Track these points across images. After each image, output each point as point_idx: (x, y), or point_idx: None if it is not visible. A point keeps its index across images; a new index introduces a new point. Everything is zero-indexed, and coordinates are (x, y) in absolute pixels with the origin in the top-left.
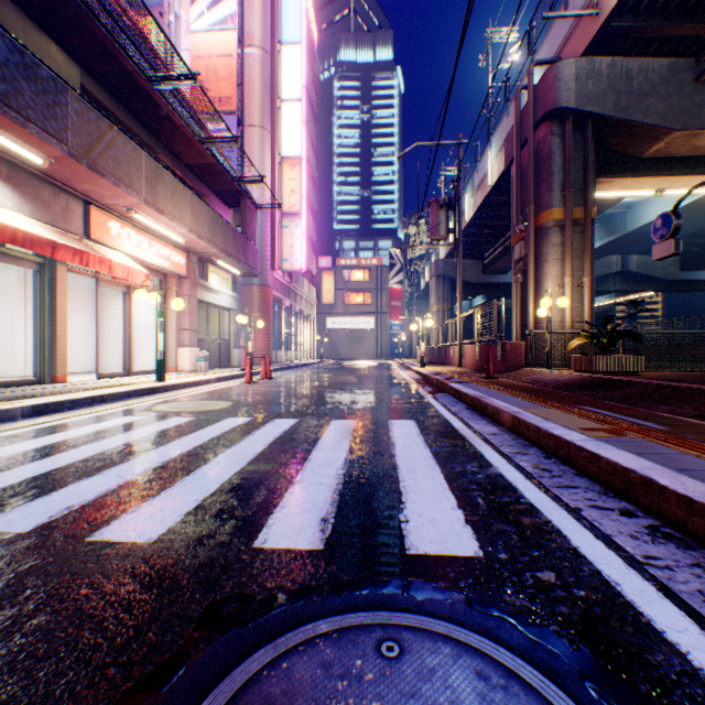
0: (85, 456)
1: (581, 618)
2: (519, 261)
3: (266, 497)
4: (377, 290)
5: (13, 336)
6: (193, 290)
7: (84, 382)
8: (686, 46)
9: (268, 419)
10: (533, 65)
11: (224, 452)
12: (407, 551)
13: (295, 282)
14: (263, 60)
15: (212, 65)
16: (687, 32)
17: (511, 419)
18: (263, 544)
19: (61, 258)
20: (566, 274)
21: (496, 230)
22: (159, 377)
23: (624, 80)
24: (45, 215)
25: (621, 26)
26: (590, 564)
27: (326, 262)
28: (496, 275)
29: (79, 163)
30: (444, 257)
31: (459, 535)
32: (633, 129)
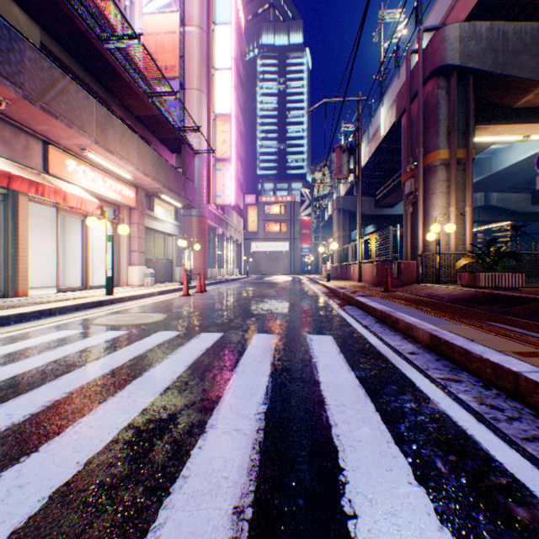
0: None
1: None
2: (409, 195)
3: (166, 457)
4: (290, 221)
5: None
6: (141, 219)
7: (42, 296)
8: None
9: (194, 333)
10: (422, 31)
11: (139, 376)
12: None
13: (226, 214)
14: (201, 36)
15: (159, 40)
16: None
17: (429, 337)
18: None
19: (17, 188)
20: (451, 205)
21: (386, 173)
22: (107, 291)
23: (500, 41)
24: (6, 151)
25: None
26: None
27: (251, 199)
28: (385, 209)
29: (33, 105)
30: (344, 194)
31: None
32: (508, 82)
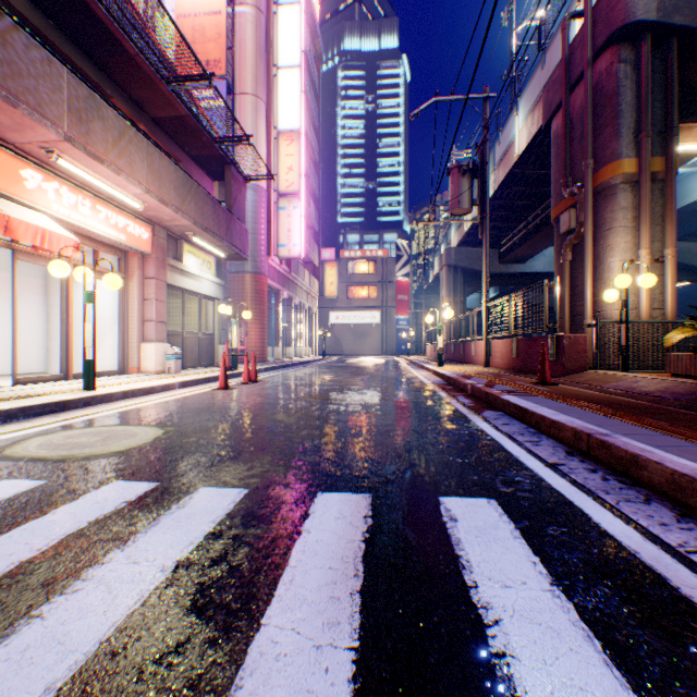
0: None
1: None
2: (566, 235)
3: None
4: (382, 283)
5: None
6: (160, 272)
7: None
8: None
9: (182, 489)
10: None
11: None
12: None
13: (295, 272)
14: (257, 19)
15: (198, 24)
16: None
17: None
18: None
19: None
20: (642, 245)
21: (517, 213)
22: (86, 384)
23: None
24: None
25: None
26: None
27: (329, 254)
28: (513, 265)
29: None
30: (456, 245)
31: None
32: None
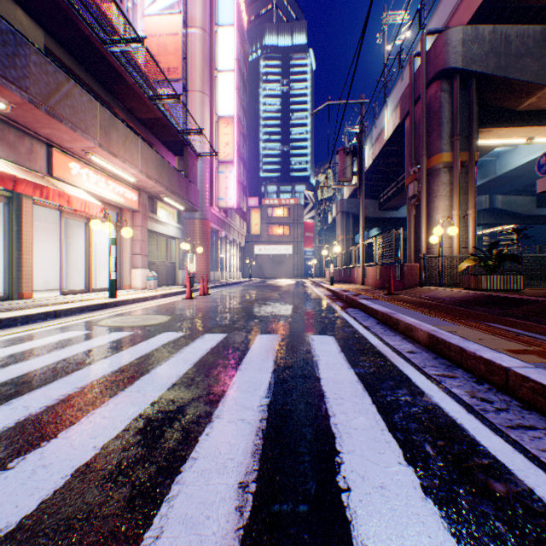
0: (5, 379)
1: None
2: (412, 198)
3: (176, 442)
4: (294, 223)
5: None
6: (144, 221)
7: (46, 298)
8: None
9: (198, 334)
10: (425, 34)
11: (147, 373)
12: None
13: (229, 217)
14: (203, 38)
15: (162, 42)
16: None
17: (428, 337)
18: (155, 542)
19: (22, 191)
20: (454, 208)
21: (390, 175)
22: (111, 294)
23: (503, 44)
24: (11, 155)
25: None
26: None
27: (254, 202)
28: (389, 212)
29: (38, 108)
30: (347, 197)
31: (424, 522)
32: (511, 85)
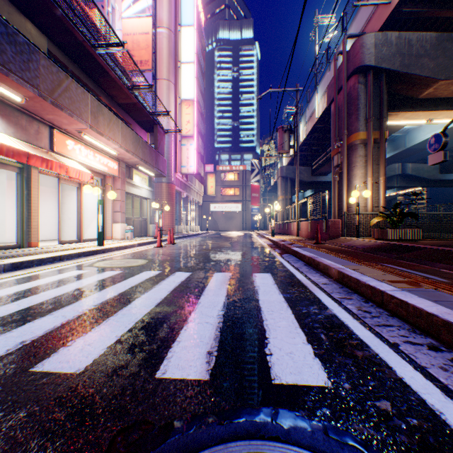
0: (42, 300)
1: (419, 448)
2: (336, 167)
3: (167, 333)
4: (243, 186)
5: (4, 216)
6: (123, 186)
7: (49, 247)
8: (448, 24)
9: (171, 272)
10: (346, 38)
11: (139, 297)
12: (272, 381)
13: (190, 181)
14: (169, 36)
15: (135, 39)
16: (449, 15)
17: (337, 273)
18: (163, 375)
19: (33, 164)
20: (368, 175)
21: (320, 147)
22: (99, 243)
23: (406, 47)
24: (23, 135)
25: (405, 11)
26: (416, 394)
27: (210, 168)
28: (320, 176)
29: (45, 101)
30: (286, 164)
31: (311, 367)
32: (413, 79)
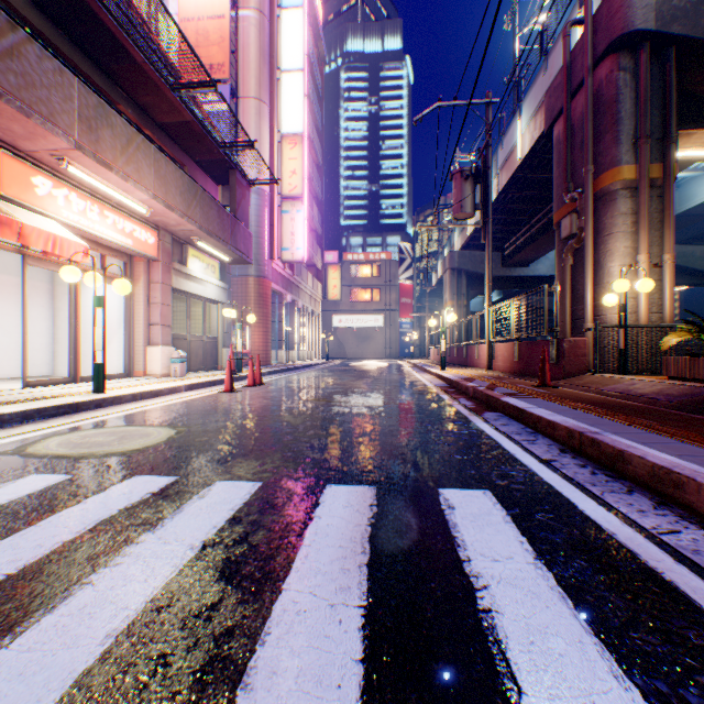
0: None
1: None
2: (567, 239)
3: None
4: (386, 286)
5: None
6: (166, 276)
7: None
8: None
9: (201, 482)
10: None
11: None
12: None
13: (298, 275)
14: (260, 23)
15: (202, 28)
16: None
17: None
18: None
19: None
20: (641, 250)
21: (520, 216)
22: (96, 386)
23: None
24: None
25: None
26: None
27: (332, 257)
28: (516, 268)
29: None
30: (459, 248)
31: None
32: None
